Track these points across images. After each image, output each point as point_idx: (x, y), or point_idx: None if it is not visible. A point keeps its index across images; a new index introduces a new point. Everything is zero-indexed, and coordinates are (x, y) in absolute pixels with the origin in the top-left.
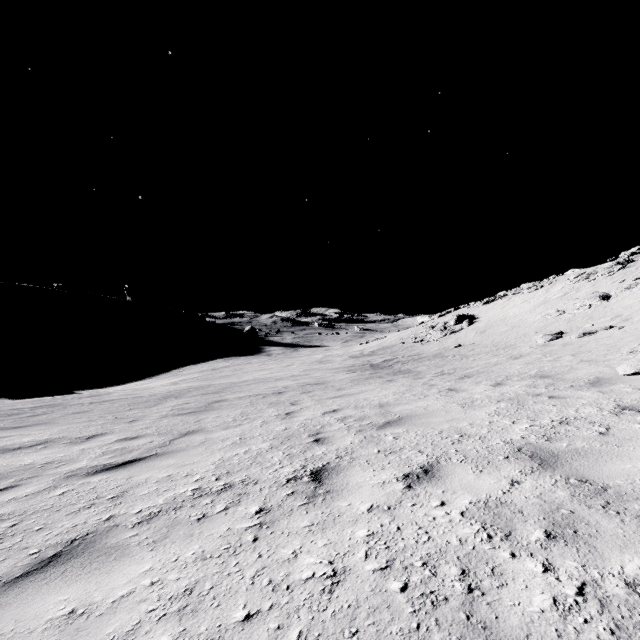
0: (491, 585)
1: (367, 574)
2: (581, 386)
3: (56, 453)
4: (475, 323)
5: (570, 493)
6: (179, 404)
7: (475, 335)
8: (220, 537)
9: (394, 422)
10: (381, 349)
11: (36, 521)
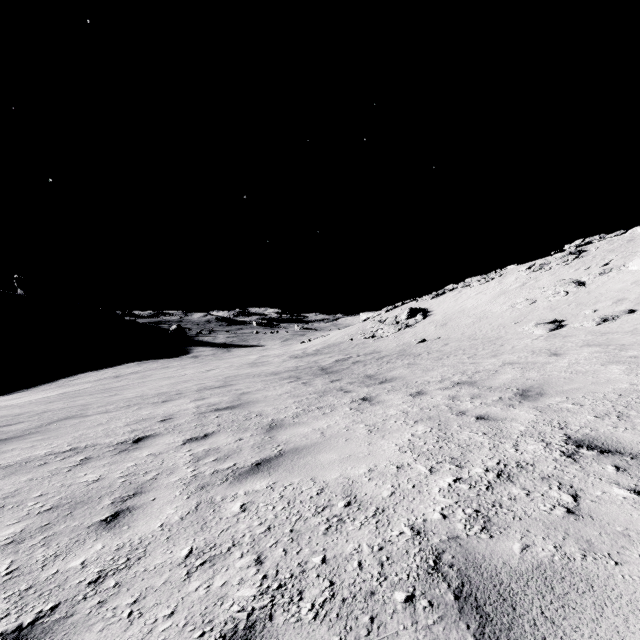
0: None
1: None
2: None
3: None
4: (430, 316)
5: None
6: None
7: (436, 328)
8: None
9: None
10: (327, 347)
11: None
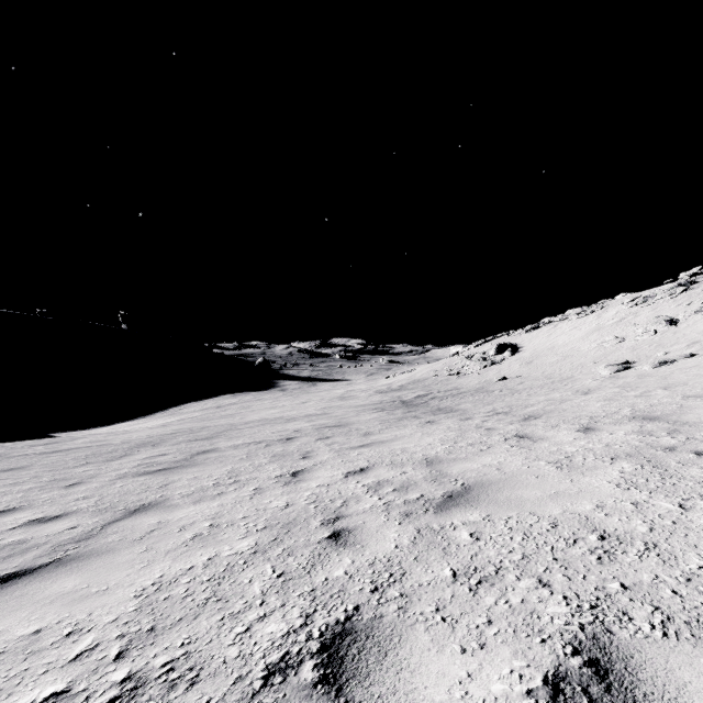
0: None
1: None
2: None
3: None
4: (518, 353)
5: None
6: (152, 456)
7: (520, 366)
8: None
9: (460, 496)
10: (411, 383)
11: None
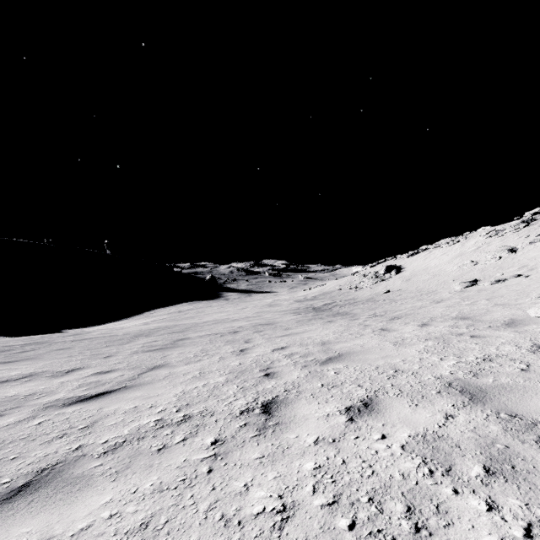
0: (437, 524)
1: (315, 510)
2: (498, 326)
3: (38, 385)
4: (401, 272)
5: (502, 427)
6: (148, 342)
7: (402, 282)
8: (177, 468)
9: (335, 358)
10: (322, 294)
11: (12, 450)
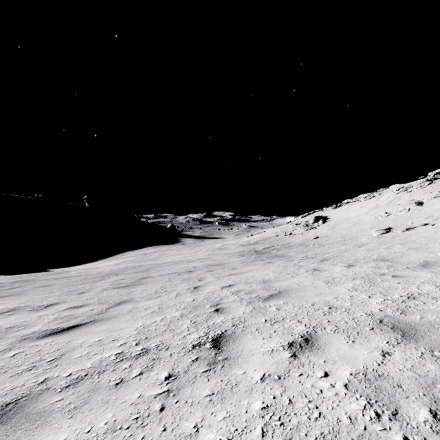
0: None
1: None
2: (415, 267)
3: (19, 319)
4: (327, 222)
5: (439, 366)
6: (117, 280)
7: (328, 230)
8: (132, 405)
9: (275, 295)
10: (262, 240)
11: None
